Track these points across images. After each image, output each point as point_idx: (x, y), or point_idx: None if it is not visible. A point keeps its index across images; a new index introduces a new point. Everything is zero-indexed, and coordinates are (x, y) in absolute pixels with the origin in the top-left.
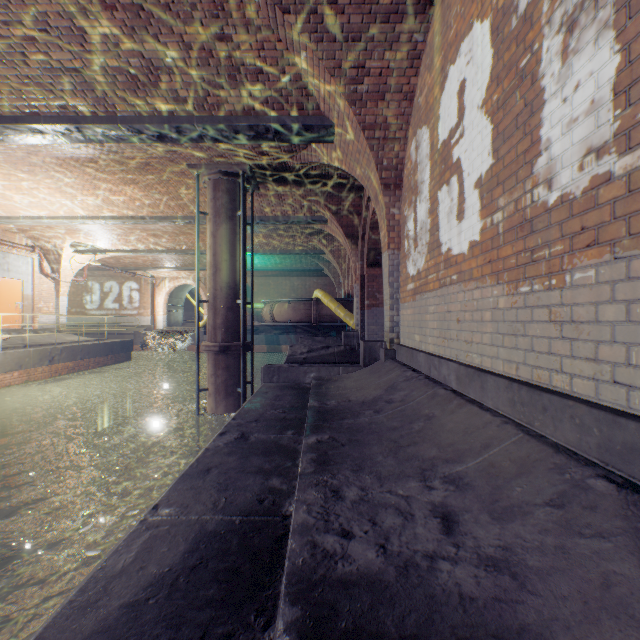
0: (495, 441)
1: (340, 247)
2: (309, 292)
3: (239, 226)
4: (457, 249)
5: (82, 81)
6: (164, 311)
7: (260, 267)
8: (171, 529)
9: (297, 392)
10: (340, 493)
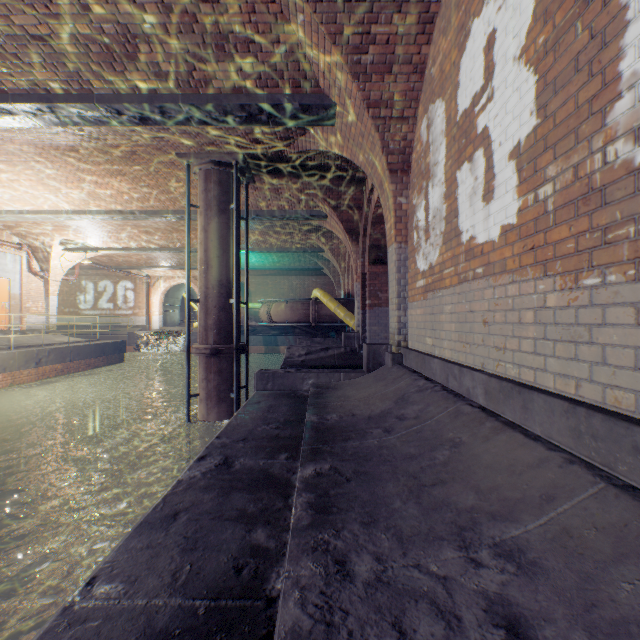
0: (562, 491)
1: (340, 245)
2: (308, 292)
3: (232, 220)
4: (483, 236)
5: (51, 52)
6: (160, 311)
7: (257, 266)
8: (103, 627)
9: (293, 402)
10: (347, 566)
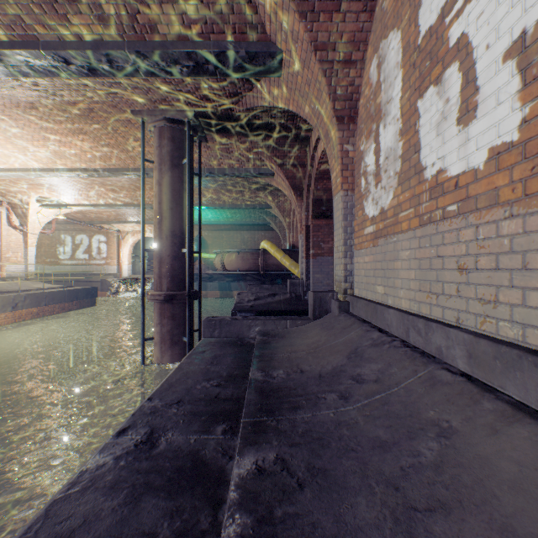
0: None
1: (285, 201)
2: (258, 244)
3: (185, 174)
4: (459, 166)
5: None
6: (129, 261)
7: (213, 221)
8: None
9: (239, 351)
10: None
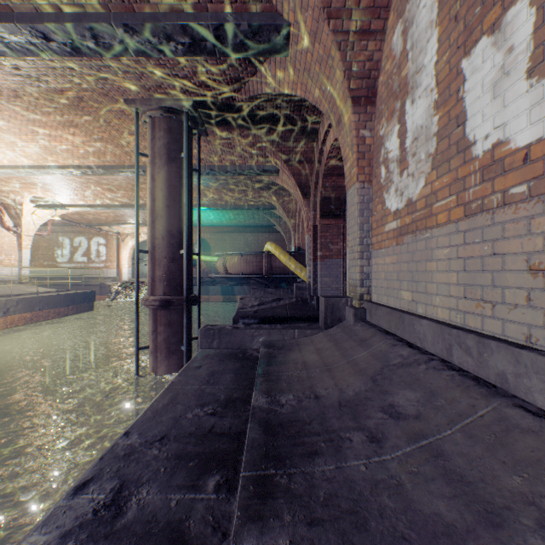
0: None
1: (291, 201)
2: (261, 247)
3: (183, 169)
4: (532, 133)
5: None
6: (129, 264)
7: (216, 223)
8: None
9: (240, 366)
10: None
